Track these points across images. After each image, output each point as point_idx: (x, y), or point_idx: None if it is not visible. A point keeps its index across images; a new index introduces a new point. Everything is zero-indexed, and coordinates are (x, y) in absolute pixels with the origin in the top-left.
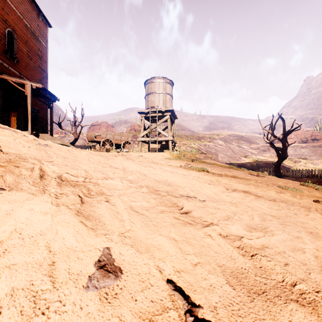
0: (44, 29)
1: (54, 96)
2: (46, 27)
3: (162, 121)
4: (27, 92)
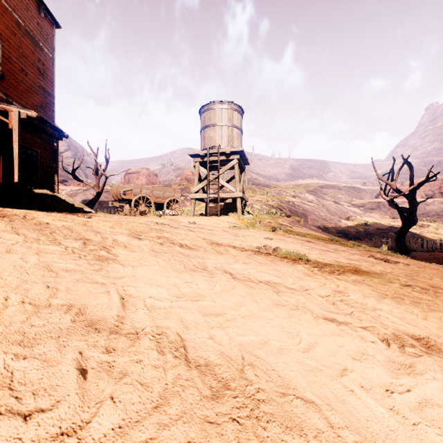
0: (48, 31)
1: (60, 130)
2: (52, 27)
3: (226, 168)
4: (12, 123)
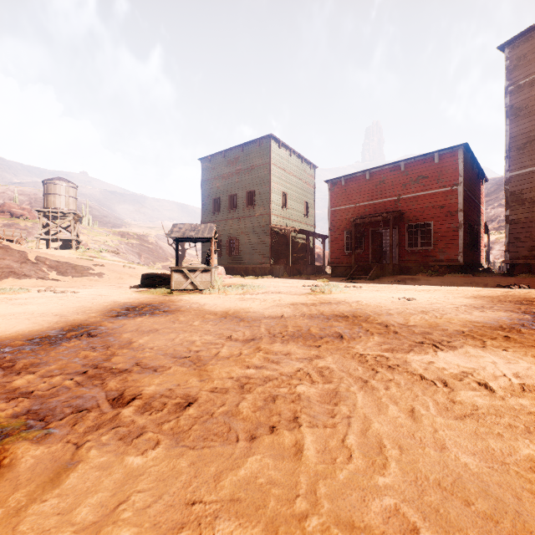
0: None
1: None
2: None
3: (65, 221)
4: None
